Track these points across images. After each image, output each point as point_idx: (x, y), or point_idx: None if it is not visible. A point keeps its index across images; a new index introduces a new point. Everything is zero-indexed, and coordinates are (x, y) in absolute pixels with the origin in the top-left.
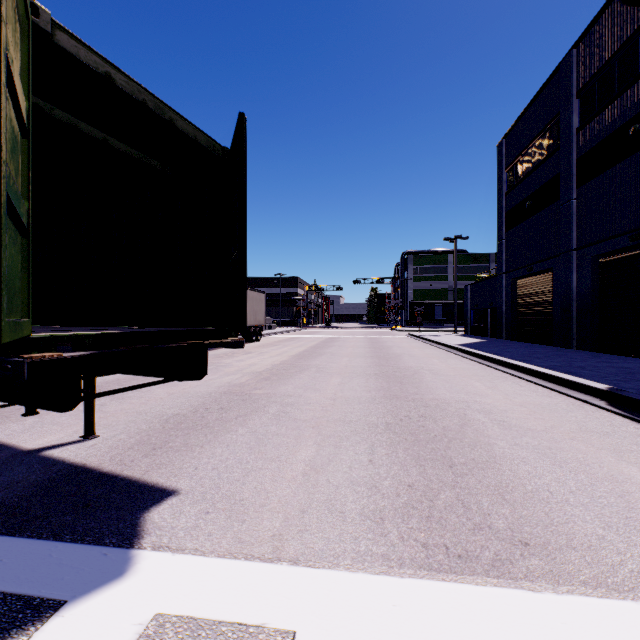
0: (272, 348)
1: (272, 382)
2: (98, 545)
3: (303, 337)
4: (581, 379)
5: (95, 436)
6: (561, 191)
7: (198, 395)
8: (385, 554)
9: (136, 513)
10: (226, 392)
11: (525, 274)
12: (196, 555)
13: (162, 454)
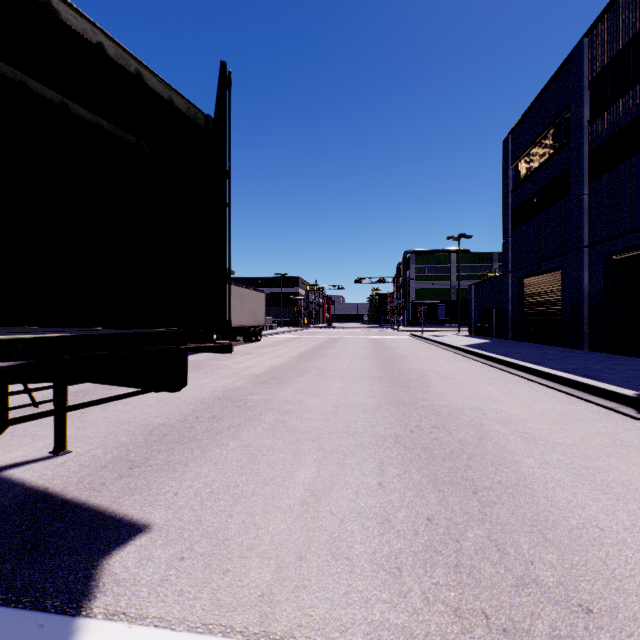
0: (272, 349)
1: (270, 386)
2: (35, 610)
3: (304, 337)
4: (603, 384)
5: (66, 452)
6: (571, 186)
7: (189, 401)
8: (407, 627)
9: (93, 559)
10: (220, 398)
11: (532, 273)
12: (159, 627)
13: (139, 475)
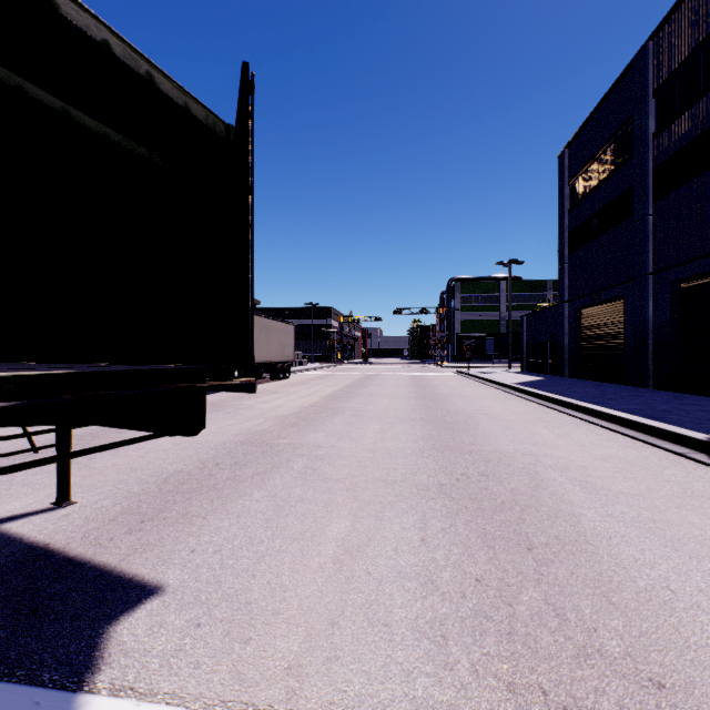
0: (301, 387)
1: (299, 429)
2: (31, 685)
3: (337, 374)
4: (672, 426)
5: (70, 503)
6: (635, 206)
7: (209, 446)
8: (453, 704)
9: (98, 626)
10: (243, 442)
11: (591, 302)
12: (172, 705)
13: (151, 529)
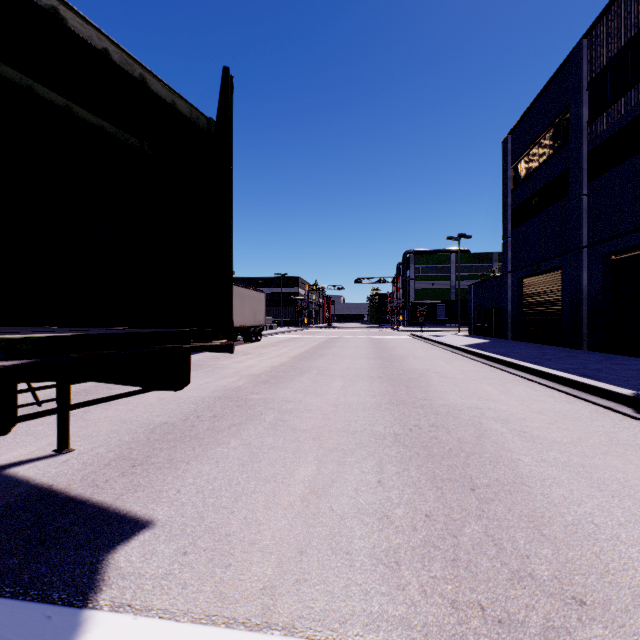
0: (272, 349)
1: (270, 386)
2: (43, 602)
3: (304, 337)
4: (601, 383)
5: (69, 450)
6: (570, 187)
7: (190, 400)
8: (405, 618)
9: (99, 554)
10: (221, 397)
11: (532, 273)
12: (164, 619)
13: (142, 472)
